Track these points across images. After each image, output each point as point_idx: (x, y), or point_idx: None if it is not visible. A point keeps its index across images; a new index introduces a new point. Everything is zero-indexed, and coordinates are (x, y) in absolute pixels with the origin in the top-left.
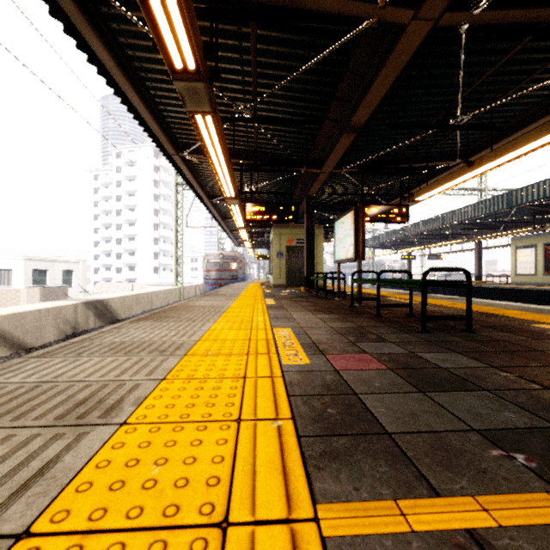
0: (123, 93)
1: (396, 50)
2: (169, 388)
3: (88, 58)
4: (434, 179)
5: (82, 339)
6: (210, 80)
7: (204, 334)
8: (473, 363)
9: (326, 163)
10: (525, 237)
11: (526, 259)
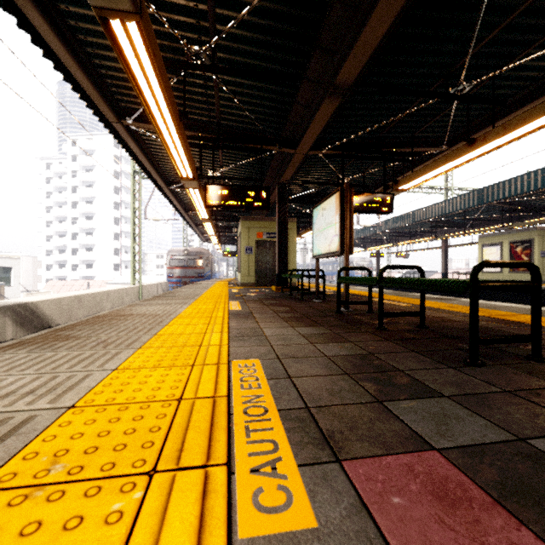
0: (22, 13)
1: None
2: None
3: None
4: (415, 169)
5: None
6: None
7: (98, 384)
8: None
9: (302, 140)
10: (491, 235)
11: (492, 256)
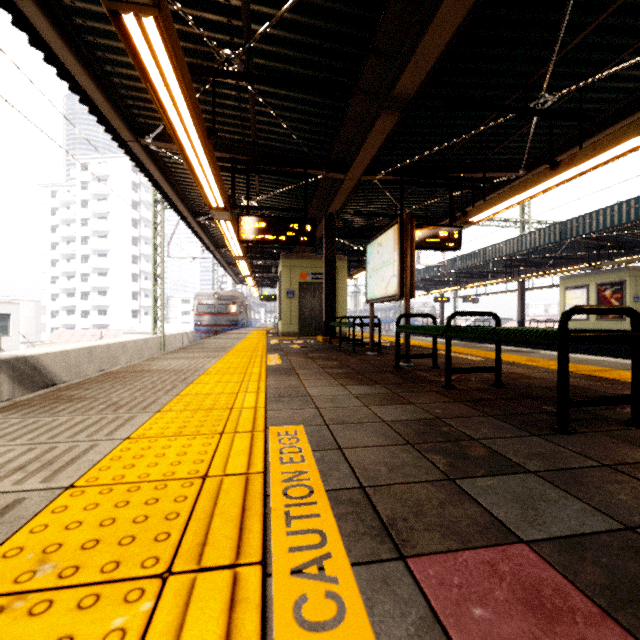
0: (18, 8)
1: None
2: None
3: None
4: (486, 198)
5: None
6: None
7: (104, 458)
8: None
9: (354, 163)
10: (575, 276)
11: (576, 301)
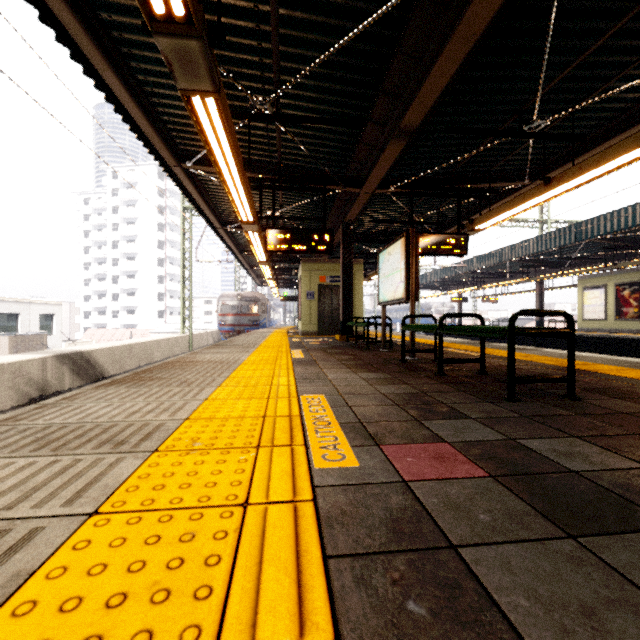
0: (98, 74)
1: (467, 16)
2: (94, 539)
3: (39, 15)
4: (495, 204)
5: (2, 421)
6: (209, 39)
7: (198, 408)
8: (615, 458)
9: (367, 180)
10: (594, 276)
11: (595, 301)
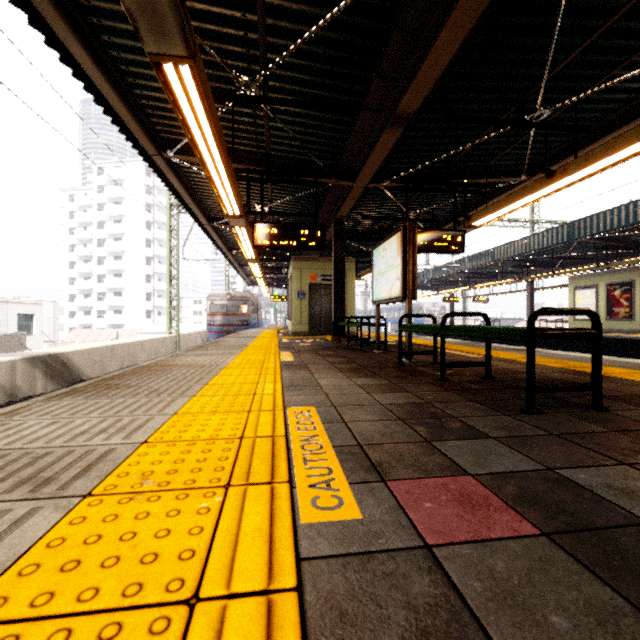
0: (64, 47)
1: None
2: None
3: None
4: (491, 201)
5: None
6: None
7: (162, 426)
8: None
9: (361, 173)
10: (585, 276)
11: (586, 301)
